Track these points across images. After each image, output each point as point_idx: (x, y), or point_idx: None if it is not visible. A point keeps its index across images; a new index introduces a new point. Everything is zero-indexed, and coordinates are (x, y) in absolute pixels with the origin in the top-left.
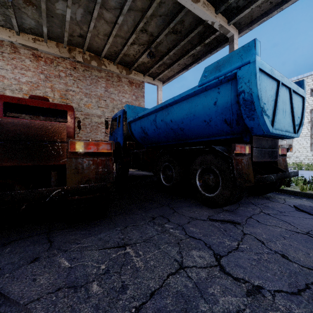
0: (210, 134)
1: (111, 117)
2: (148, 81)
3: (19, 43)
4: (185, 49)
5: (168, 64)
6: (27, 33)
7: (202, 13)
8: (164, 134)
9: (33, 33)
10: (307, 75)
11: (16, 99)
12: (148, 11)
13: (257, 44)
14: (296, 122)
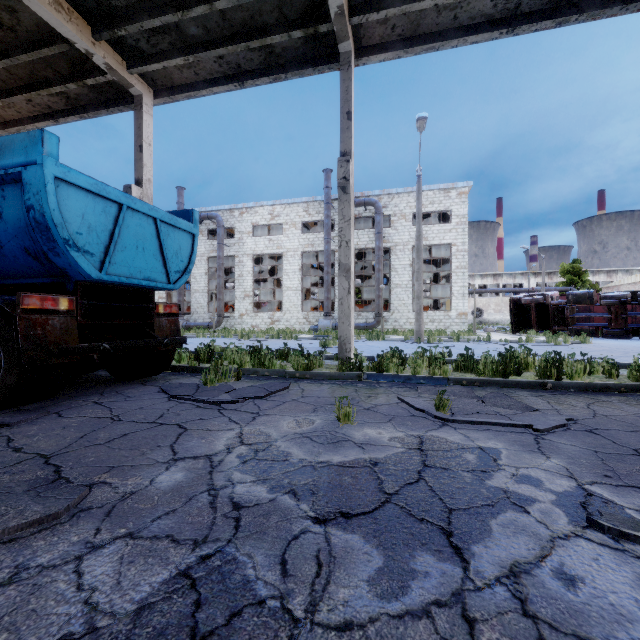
0: (13, 272)
1: None
2: None
3: None
4: (38, 73)
5: None
6: None
7: (55, 21)
8: None
9: None
10: (298, 201)
11: None
12: None
13: (48, 139)
14: (176, 267)
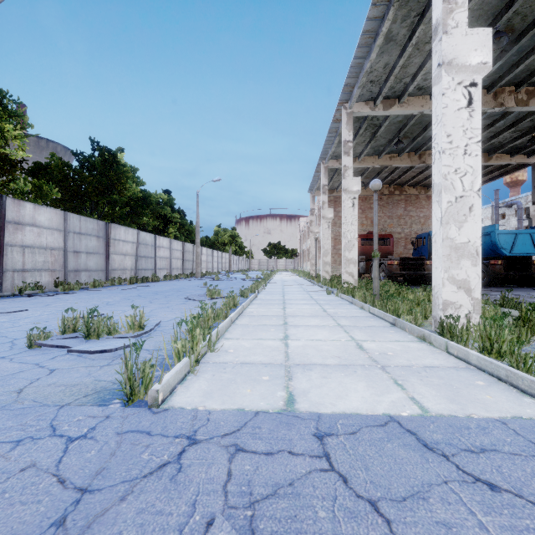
0: (486, 254)
1: (409, 232)
2: None
3: None
4: (487, 170)
5: None
6: None
7: (495, 163)
8: None
9: None
10: None
11: (366, 236)
12: None
13: (496, 226)
14: None
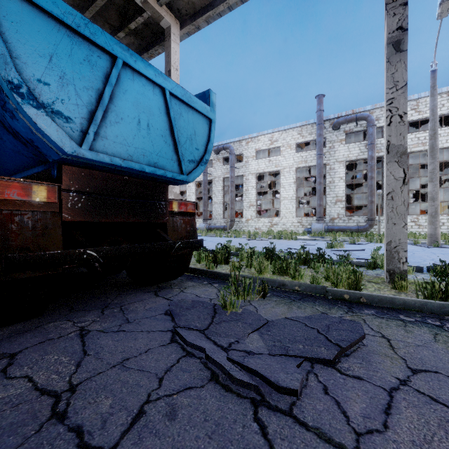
0: (15, 162)
1: None
2: None
3: None
4: None
5: None
6: None
7: None
8: None
9: None
10: (293, 127)
11: None
12: None
13: None
14: (190, 155)
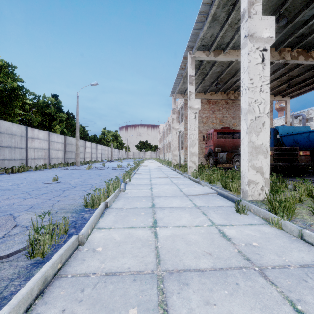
0: None
1: None
2: (278, 99)
3: (205, 98)
4: None
5: (301, 86)
6: (208, 92)
7: None
8: None
9: (210, 91)
10: None
11: (221, 130)
12: (295, 69)
13: None
14: None
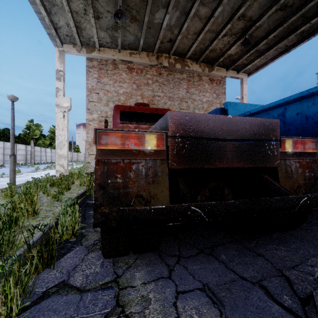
0: None
1: None
2: (231, 76)
3: (120, 60)
4: (291, 26)
5: (262, 50)
6: (125, 50)
7: None
8: (297, 130)
9: (129, 49)
10: None
11: (128, 107)
12: None
13: None
14: None
